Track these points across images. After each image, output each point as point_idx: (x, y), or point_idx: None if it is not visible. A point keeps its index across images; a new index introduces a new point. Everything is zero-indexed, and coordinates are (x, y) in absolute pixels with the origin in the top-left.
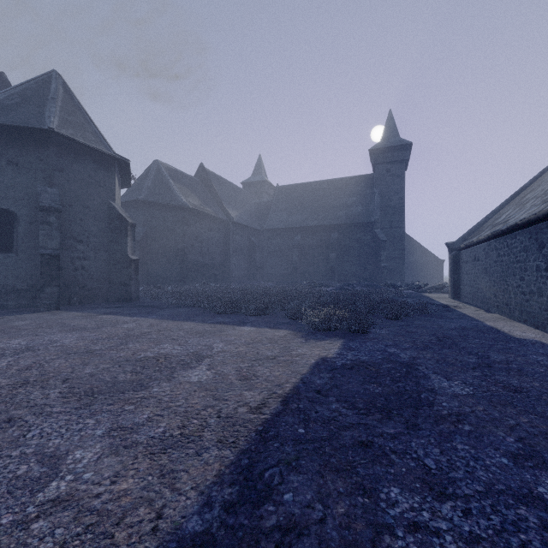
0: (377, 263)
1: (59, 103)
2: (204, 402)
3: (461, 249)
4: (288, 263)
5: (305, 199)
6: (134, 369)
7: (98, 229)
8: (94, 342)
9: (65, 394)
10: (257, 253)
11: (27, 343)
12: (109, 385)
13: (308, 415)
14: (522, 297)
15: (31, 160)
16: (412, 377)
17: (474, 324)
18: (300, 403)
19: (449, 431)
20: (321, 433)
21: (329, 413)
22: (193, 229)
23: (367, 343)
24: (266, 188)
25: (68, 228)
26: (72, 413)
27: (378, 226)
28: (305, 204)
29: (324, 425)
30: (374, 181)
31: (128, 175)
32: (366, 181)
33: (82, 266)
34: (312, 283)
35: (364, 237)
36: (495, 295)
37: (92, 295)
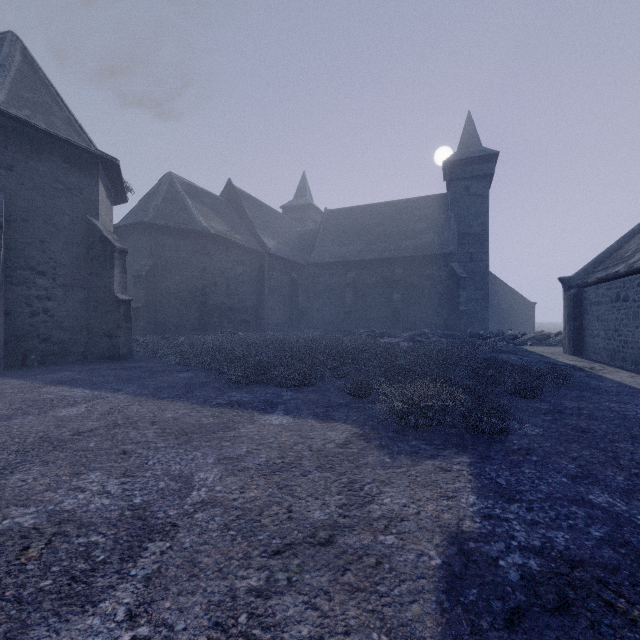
0: (454, 306)
1: (12, 73)
2: None
3: (588, 285)
4: (339, 306)
5: (360, 225)
6: None
7: (70, 256)
8: None
9: None
10: (300, 294)
11: None
12: None
13: None
14: None
15: None
16: None
17: None
18: None
19: None
20: None
21: None
22: (216, 262)
23: (526, 470)
24: (312, 214)
25: (22, 253)
26: None
27: (455, 259)
28: (360, 232)
29: None
30: (449, 203)
31: (120, 183)
32: (438, 203)
33: (45, 309)
34: (372, 332)
35: (437, 273)
36: None
37: (60, 351)
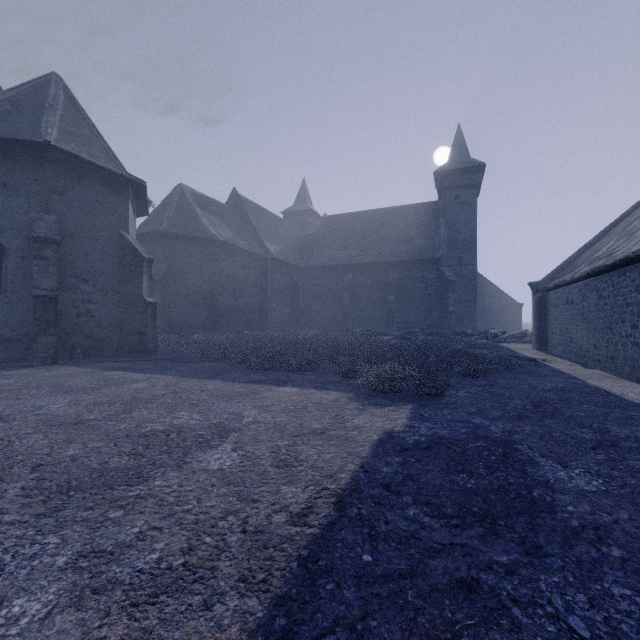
0: (443, 307)
1: (59, 111)
2: (224, 504)
3: (549, 290)
4: (337, 307)
5: (357, 231)
6: (134, 449)
7: (106, 265)
8: (90, 408)
9: (29, 490)
10: (300, 296)
11: (2, 410)
12: (94, 476)
13: (375, 529)
14: (635, 349)
15: (23, 180)
16: (513, 462)
17: (574, 383)
18: (363, 507)
19: (590, 558)
20: (397, 563)
21: (405, 525)
22: (224, 267)
23: (444, 411)
24: (311, 219)
25: (70, 264)
26: (30, 524)
27: (445, 263)
28: (357, 237)
29: (400, 546)
30: (440, 210)
31: (144, 200)
32: (430, 210)
33: (87, 311)
34: (367, 331)
35: (428, 276)
36: (595, 347)
37: (99, 346)
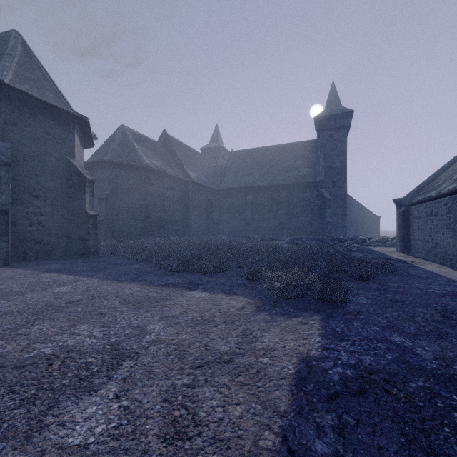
0: (322, 219)
1: (16, 59)
2: None
3: (412, 205)
4: (241, 219)
5: (256, 162)
6: None
7: (55, 184)
8: None
9: None
10: (214, 210)
11: None
12: None
13: None
14: None
15: None
16: None
17: None
18: None
19: None
20: None
21: None
22: (155, 188)
23: (354, 323)
24: (222, 153)
25: (23, 183)
26: None
27: (323, 185)
28: (256, 166)
29: None
30: (319, 146)
31: (89, 134)
32: (311, 146)
33: (38, 221)
34: (264, 237)
35: (310, 196)
36: None
37: (49, 250)
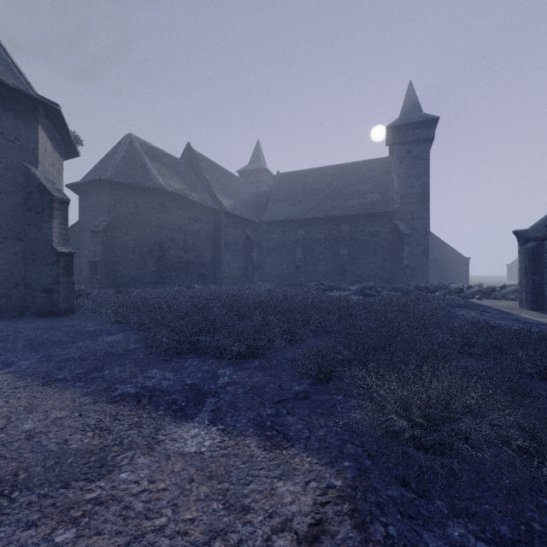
0: (397, 260)
1: None
2: None
3: None
4: (290, 261)
5: (310, 187)
6: None
7: (3, 205)
8: None
9: None
10: (254, 250)
11: None
12: None
13: None
14: None
15: None
16: None
17: None
18: None
19: None
20: None
21: None
22: (173, 219)
23: None
24: (265, 177)
25: None
26: None
27: (399, 217)
28: (310, 192)
29: None
30: (391, 165)
31: (66, 133)
32: (381, 166)
33: None
34: (321, 285)
35: (381, 230)
36: None
37: None
